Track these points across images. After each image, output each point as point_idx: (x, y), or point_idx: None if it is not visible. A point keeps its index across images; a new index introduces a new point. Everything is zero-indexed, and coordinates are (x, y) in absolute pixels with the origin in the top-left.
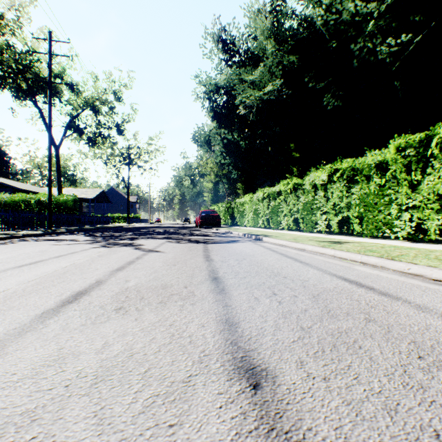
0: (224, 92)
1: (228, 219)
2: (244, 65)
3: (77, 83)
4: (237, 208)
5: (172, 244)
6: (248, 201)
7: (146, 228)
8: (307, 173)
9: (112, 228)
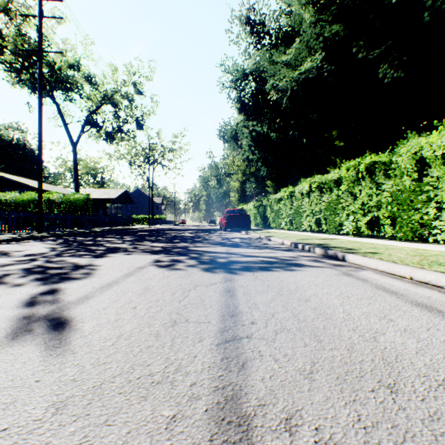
0: (253, 78)
1: (259, 221)
2: (275, 48)
3: (94, 75)
4: (271, 207)
5: (155, 272)
6: (286, 196)
7: (161, 231)
8: (400, 142)
9: (125, 230)
